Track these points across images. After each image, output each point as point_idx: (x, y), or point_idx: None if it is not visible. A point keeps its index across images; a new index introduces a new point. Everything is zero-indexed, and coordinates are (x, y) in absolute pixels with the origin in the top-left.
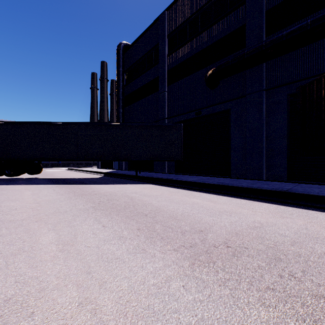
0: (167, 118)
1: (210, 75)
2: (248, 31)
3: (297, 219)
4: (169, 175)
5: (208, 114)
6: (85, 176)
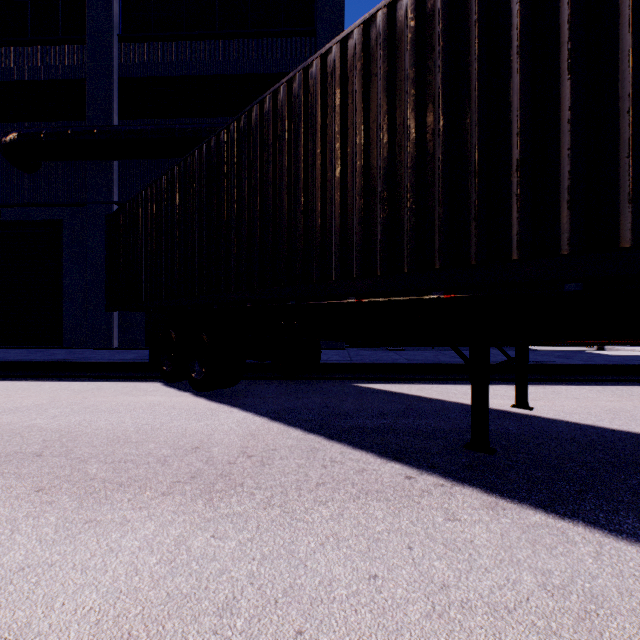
0: None
1: (8, 145)
2: (90, 95)
3: None
4: None
5: (18, 220)
6: None
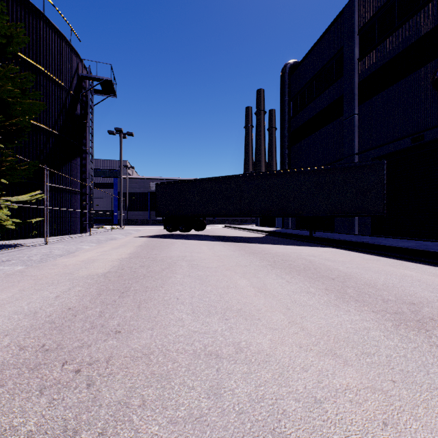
0: (357, 154)
1: None
2: None
3: None
4: (362, 237)
5: None
6: (246, 235)
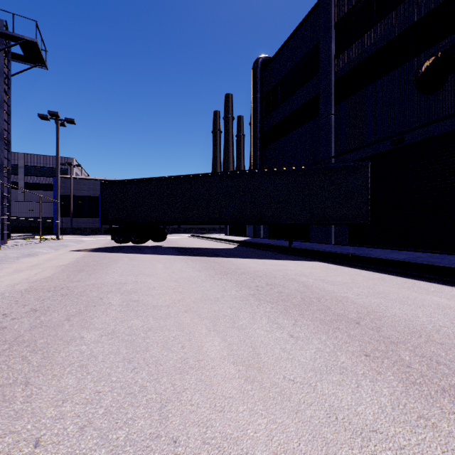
0: (334, 157)
1: (431, 68)
2: None
3: None
4: (344, 248)
5: (420, 140)
6: (215, 245)
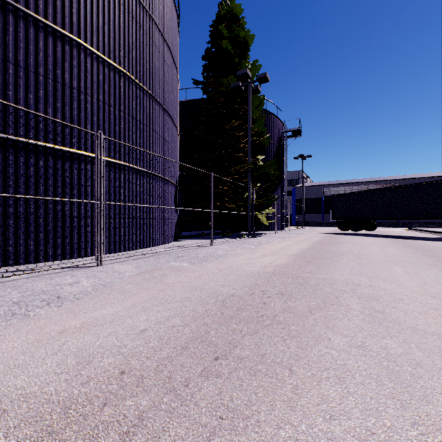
0: None
1: None
2: None
3: None
4: None
5: None
6: (420, 235)
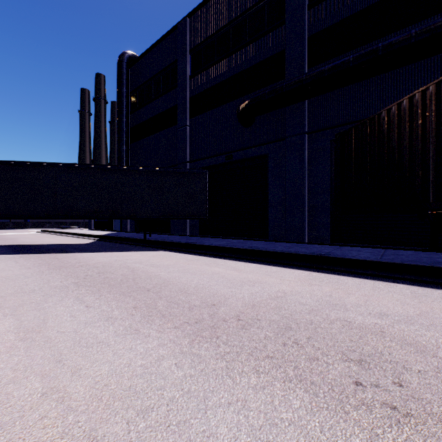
0: (189, 162)
1: (243, 110)
2: (288, 59)
3: (325, 286)
4: (191, 238)
5: (241, 158)
6: (68, 241)
